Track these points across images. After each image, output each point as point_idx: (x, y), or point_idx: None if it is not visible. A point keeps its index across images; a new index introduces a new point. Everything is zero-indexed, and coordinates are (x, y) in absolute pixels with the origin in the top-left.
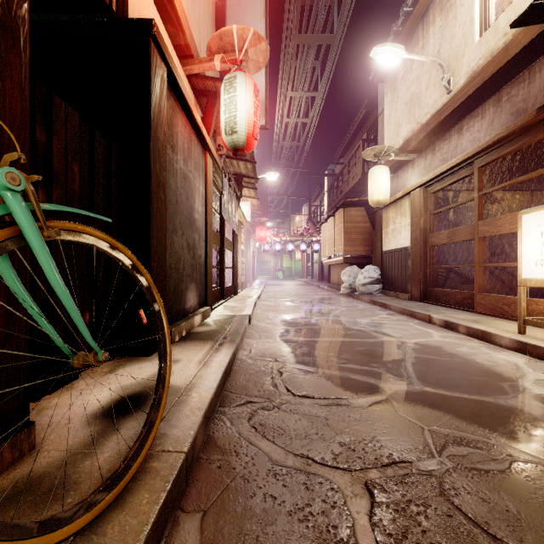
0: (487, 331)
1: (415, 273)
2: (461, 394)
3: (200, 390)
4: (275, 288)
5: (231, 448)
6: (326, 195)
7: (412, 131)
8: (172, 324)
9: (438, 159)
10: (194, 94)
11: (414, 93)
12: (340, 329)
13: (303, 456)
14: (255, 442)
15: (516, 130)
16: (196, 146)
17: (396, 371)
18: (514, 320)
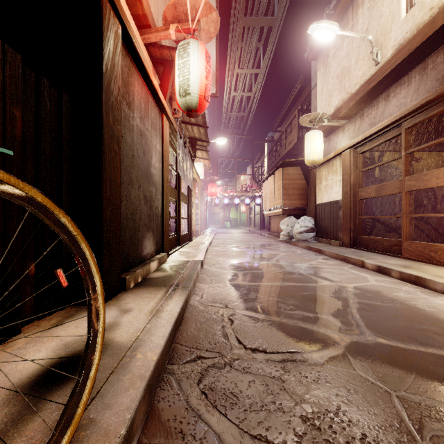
0: (421, 277)
1: (345, 223)
2: (417, 347)
3: (146, 349)
4: (224, 235)
5: (177, 425)
6: (266, 158)
7: (343, 100)
8: (127, 271)
9: (366, 123)
10: (152, 63)
11: (344, 67)
12: (283, 273)
13: (261, 439)
14: (205, 416)
15: (443, 93)
16: (153, 108)
17: (344, 318)
18: (441, 266)
